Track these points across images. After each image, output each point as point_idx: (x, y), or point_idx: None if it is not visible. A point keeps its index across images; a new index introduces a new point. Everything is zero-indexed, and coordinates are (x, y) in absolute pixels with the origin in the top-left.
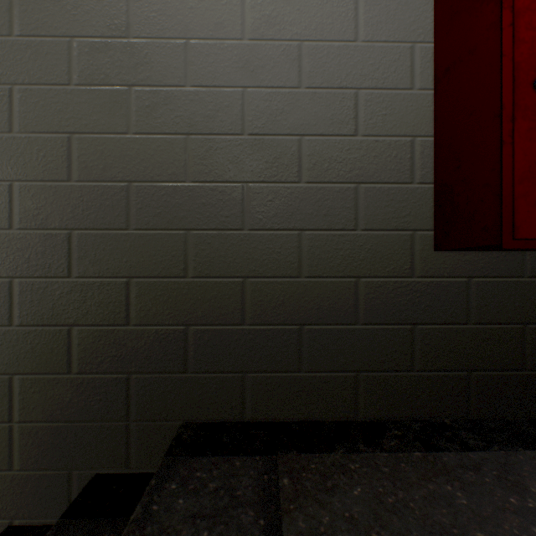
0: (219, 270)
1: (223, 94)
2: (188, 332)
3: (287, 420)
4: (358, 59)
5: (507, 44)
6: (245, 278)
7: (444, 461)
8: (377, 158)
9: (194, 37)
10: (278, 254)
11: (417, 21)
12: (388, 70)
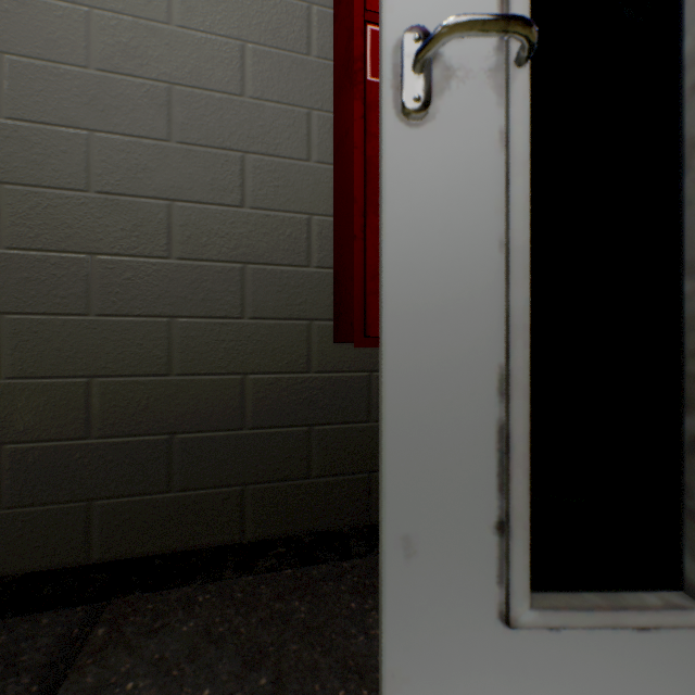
0: (52, 367)
1: (58, 134)
2: (1, 454)
3: (153, 554)
4: (246, 118)
5: (360, 137)
6: (92, 378)
7: (312, 574)
8: (268, 236)
9: (12, 51)
10: (140, 346)
11: (315, 85)
12: (281, 136)
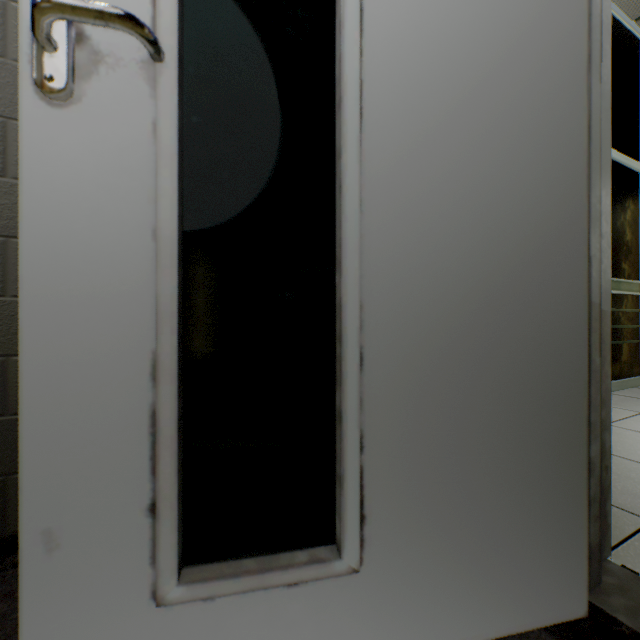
0: None
1: None
2: None
3: None
4: (9, 81)
5: None
6: None
7: None
8: None
9: None
10: None
11: None
12: None
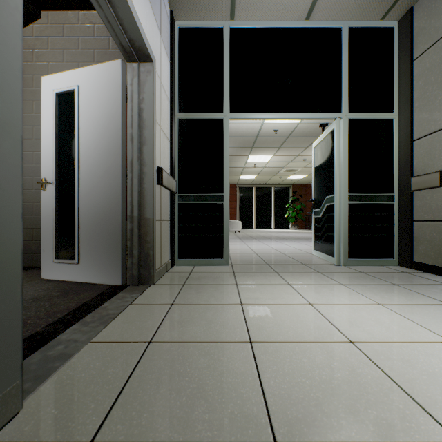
0: (27, 226)
1: (28, 179)
2: None
3: None
4: None
5: None
6: (34, 228)
7: None
8: None
9: None
10: None
11: None
12: None
